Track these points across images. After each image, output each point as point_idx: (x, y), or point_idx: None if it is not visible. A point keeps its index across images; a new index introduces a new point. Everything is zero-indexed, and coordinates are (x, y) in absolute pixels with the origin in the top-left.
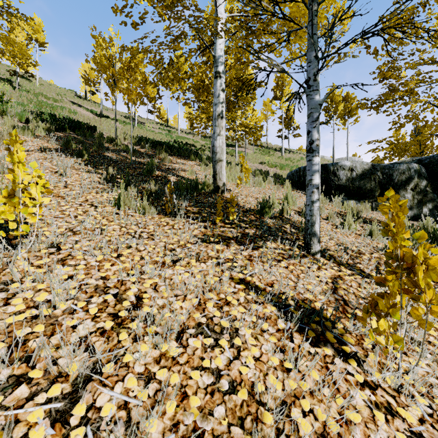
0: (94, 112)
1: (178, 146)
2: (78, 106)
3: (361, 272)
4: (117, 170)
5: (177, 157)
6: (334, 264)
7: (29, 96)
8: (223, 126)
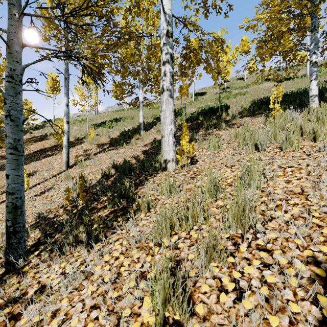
0: (278, 80)
1: (296, 94)
2: (268, 81)
3: None
4: (154, 152)
5: (260, 115)
6: None
7: (222, 96)
8: (164, 101)
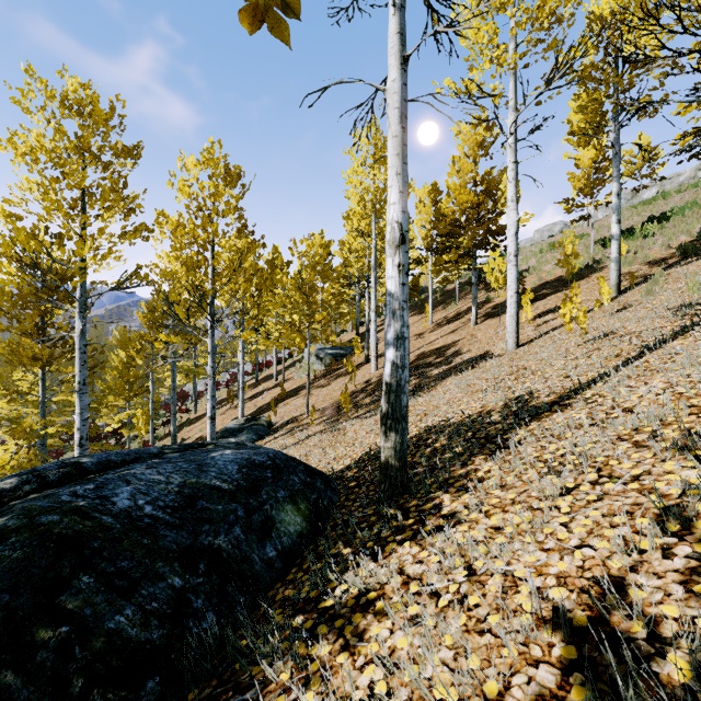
0: None
1: None
2: None
3: (697, 324)
4: None
5: None
6: (696, 319)
7: None
8: None
